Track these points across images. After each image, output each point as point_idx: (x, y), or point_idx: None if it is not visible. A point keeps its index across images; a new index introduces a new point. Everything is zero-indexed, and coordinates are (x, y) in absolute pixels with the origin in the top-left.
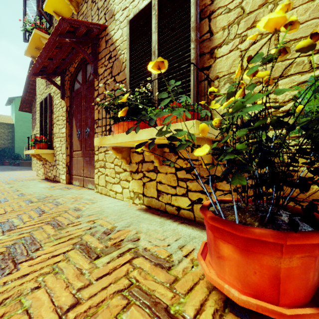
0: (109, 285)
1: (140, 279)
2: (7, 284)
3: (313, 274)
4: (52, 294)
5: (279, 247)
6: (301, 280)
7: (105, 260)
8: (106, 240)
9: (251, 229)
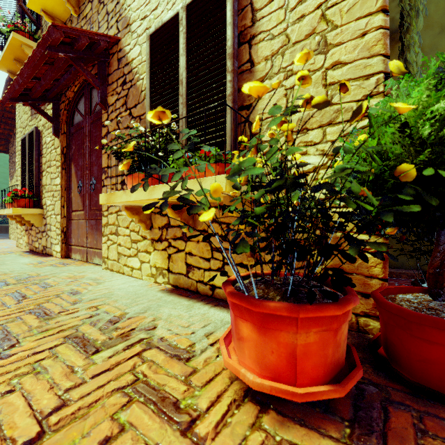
0: (108, 382)
1: (149, 374)
2: None
3: (333, 350)
4: (30, 397)
5: (294, 322)
6: (319, 357)
7: (107, 354)
8: (112, 330)
9: (266, 302)
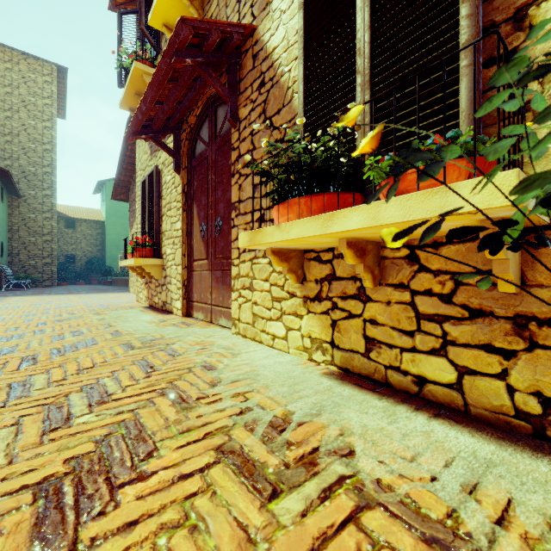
0: None
1: None
2: (98, 545)
3: None
4: None
5: None
6: None
7: (295, 505)
8: (282, 446)
9: None
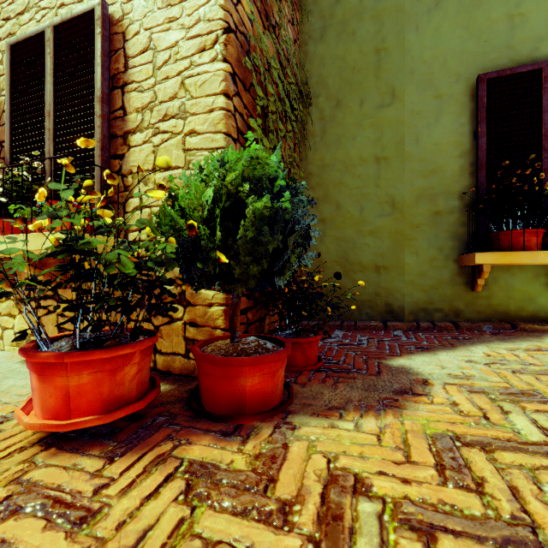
0: None
1: None
2: None
3: (111, 388)
4: None
5: (65, 367)
6: (95, 394)
7: None
8: None
9: (40, 353)
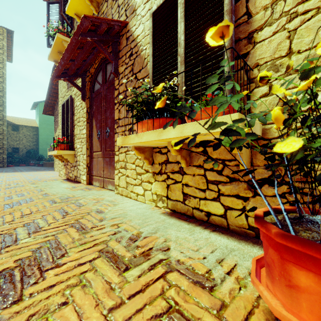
0: (145, 306)
1: (179, 302)
2: (33, 296)
3: None
4: (81, 313)
5: None
6: None
7: (136, 273)
8: (134, 248)
9: None
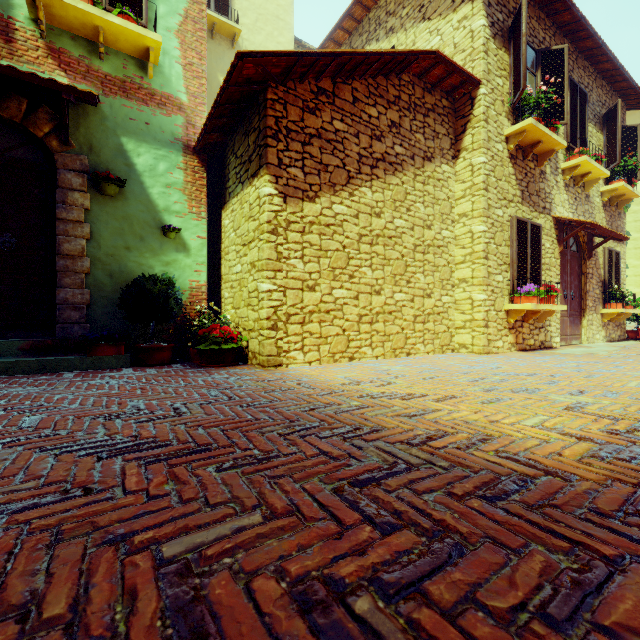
0: None
1: None
2: None
3: None
4: None
5: None
6: None
7: None
8: None
9: None
